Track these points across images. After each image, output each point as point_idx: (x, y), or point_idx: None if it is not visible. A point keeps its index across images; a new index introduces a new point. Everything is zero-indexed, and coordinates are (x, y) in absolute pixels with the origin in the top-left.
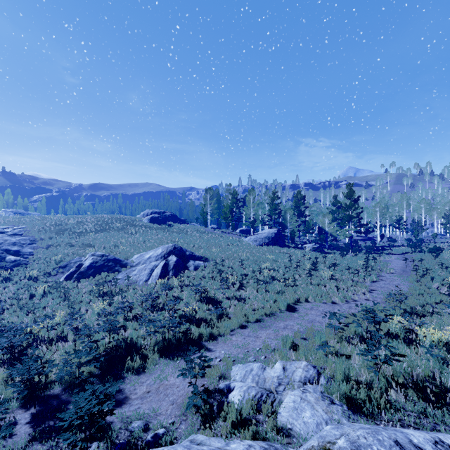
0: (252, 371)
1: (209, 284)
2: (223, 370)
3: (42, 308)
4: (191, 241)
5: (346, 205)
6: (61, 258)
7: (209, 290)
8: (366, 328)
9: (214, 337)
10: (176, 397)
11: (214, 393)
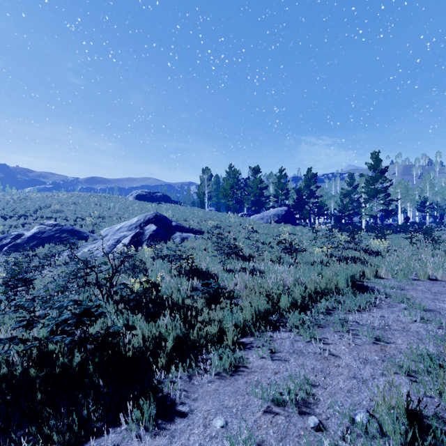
0: None
1: (200, 255)
2: None
3: None
4: (182, 216)
5: (371, 177)
6: (3, 230)
7: (199, 262)
8: None
9: (196, 352)
10: None
11: None
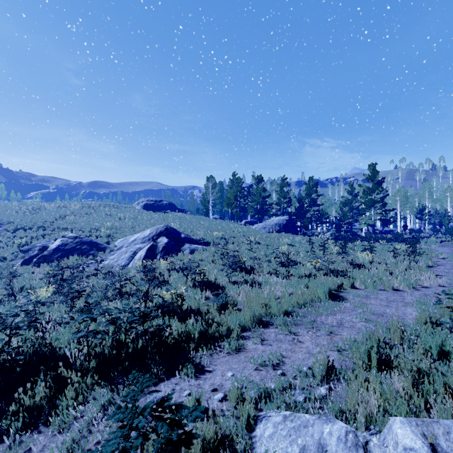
0: None
1: (208, 267)
2: (233, 435)
3: None
4: (189, 226)
5: (368, 188)
6: (26, 242)
7: (208, 274)
8: None
9: (213, 341)
10: None
11: None
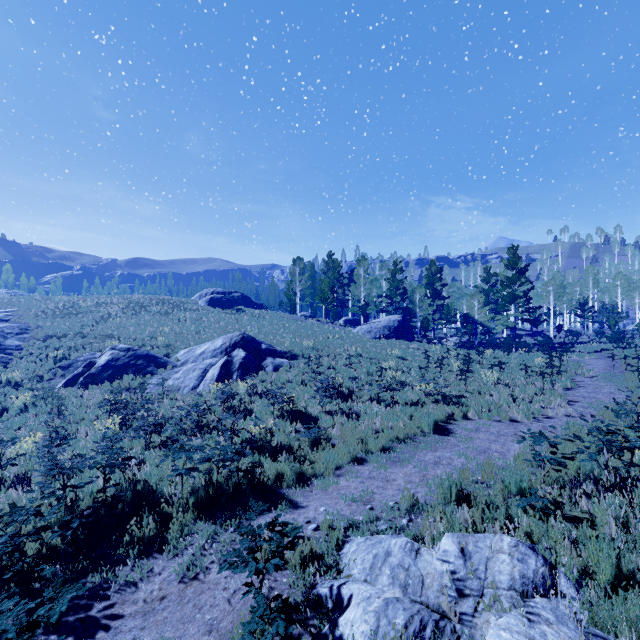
0: (390, 557)
1: (298, 391)
2: (324, 552)
3: (16, 430)
4: (270, 331)
5: (507, 279)
6: (64, 354)
7: (298, 400)
8: (606, 463)
9: (305, 479)
10: (218, 614)
11: (304, 609)
